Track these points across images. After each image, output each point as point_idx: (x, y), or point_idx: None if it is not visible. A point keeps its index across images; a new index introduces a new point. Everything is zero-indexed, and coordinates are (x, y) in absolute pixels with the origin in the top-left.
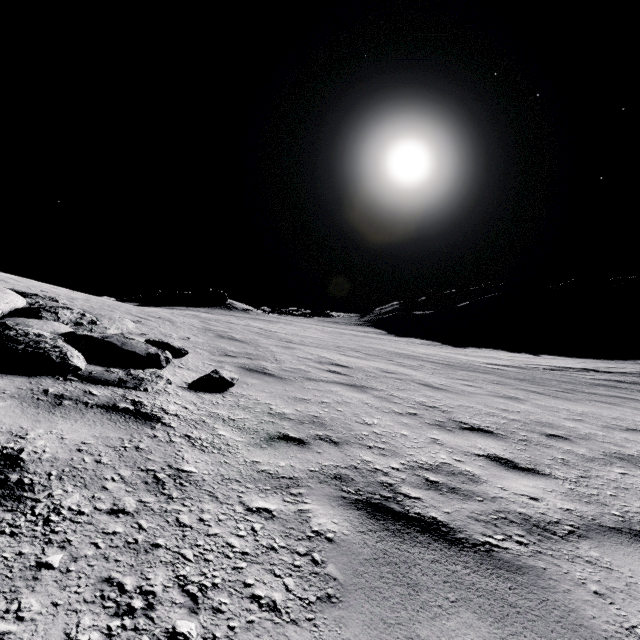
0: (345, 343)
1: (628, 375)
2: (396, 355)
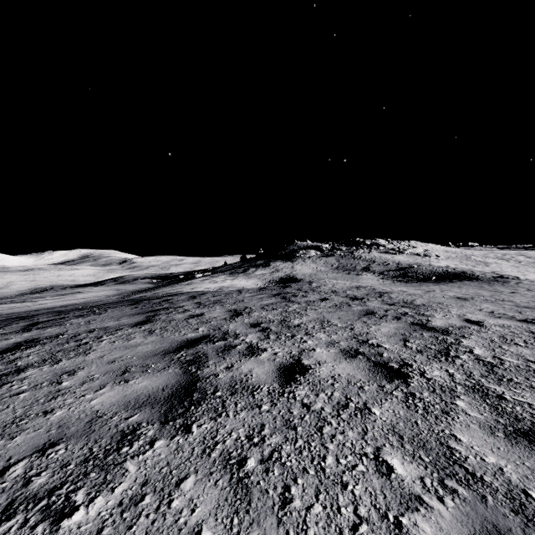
0: None
1: None
2: None
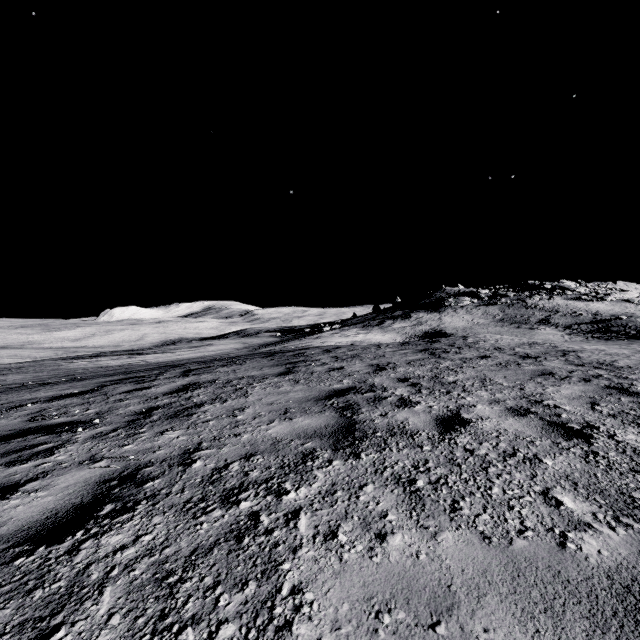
0: None
1: None
2: None
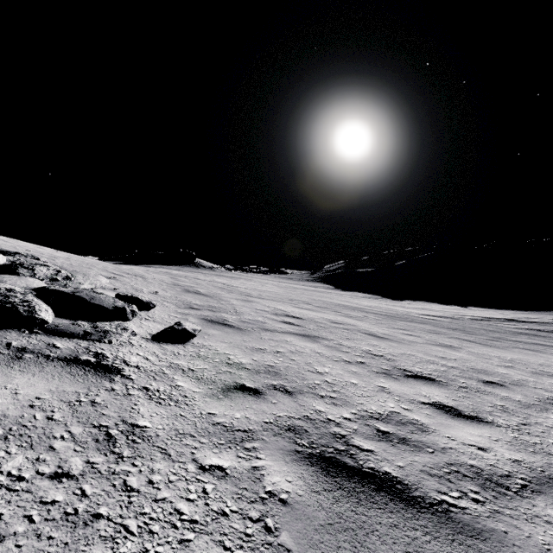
0: (298, 296)
1: (546, 325)
2: (343, 307)
